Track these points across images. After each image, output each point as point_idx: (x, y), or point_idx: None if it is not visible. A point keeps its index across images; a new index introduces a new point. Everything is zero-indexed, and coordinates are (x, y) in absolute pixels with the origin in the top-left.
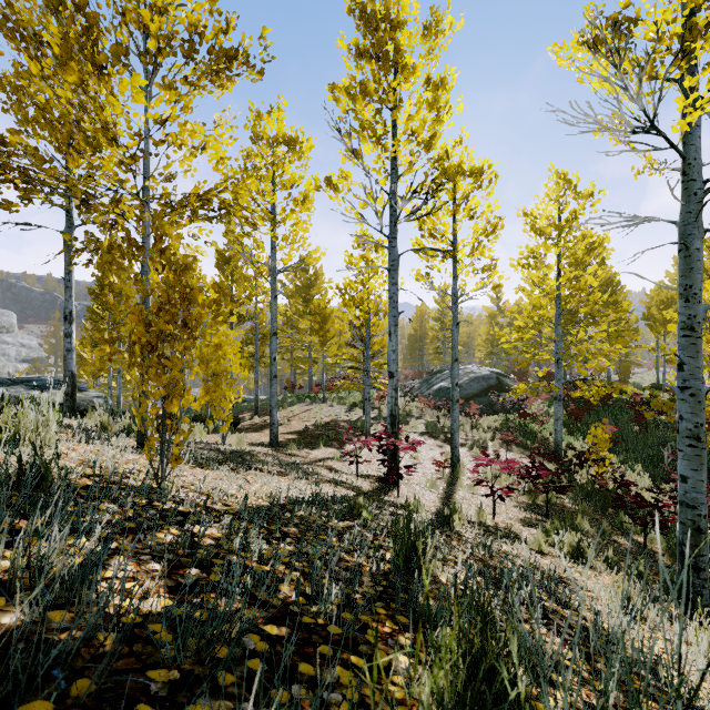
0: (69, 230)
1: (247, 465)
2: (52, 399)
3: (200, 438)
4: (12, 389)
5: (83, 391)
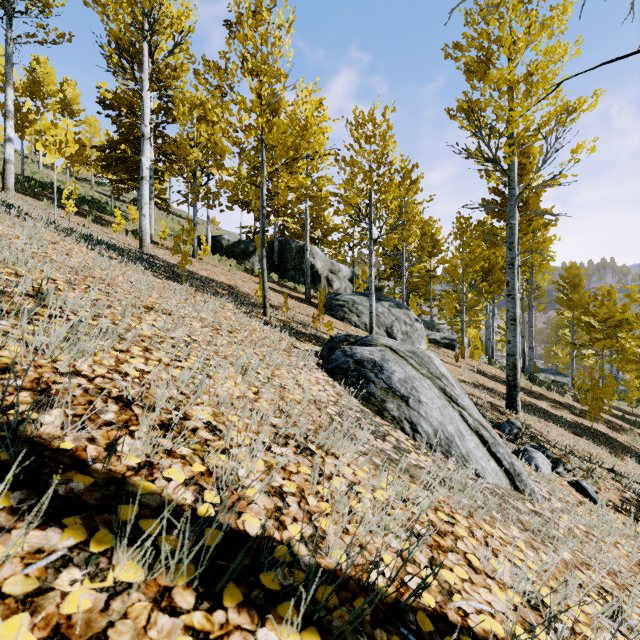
0: (572, 333)
1: (635, 416)
2: (557, 379)
3: (622, 407)
4: (544, 374)
5: (567, 377)
